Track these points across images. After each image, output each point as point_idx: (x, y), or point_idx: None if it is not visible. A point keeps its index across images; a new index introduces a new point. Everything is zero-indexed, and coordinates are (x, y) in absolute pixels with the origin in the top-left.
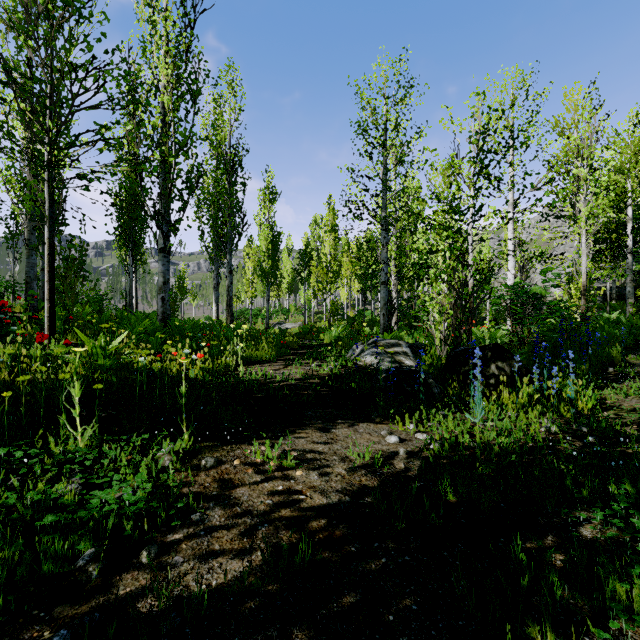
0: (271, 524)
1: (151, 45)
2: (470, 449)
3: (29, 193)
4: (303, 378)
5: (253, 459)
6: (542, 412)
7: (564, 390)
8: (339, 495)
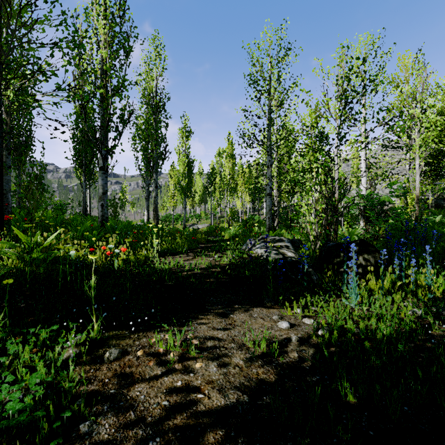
0: (164, 438)
1: (92, 12)
2: (355, 336)
3: (5, 127)
4: (207, 267)
5: (157, 348)
6: (402, 296)
7: (418, 277)
8: (237, 393)
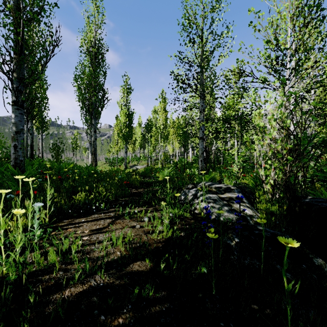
0: None
1: None
2: None
3: None
4: (124, 259)
5: None
6: None
7: None
8: None
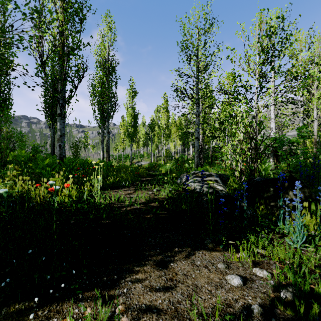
0: None
1: None
2: None
3: None
4: (146, 202)
5: None
6: None
7: None
8: None
